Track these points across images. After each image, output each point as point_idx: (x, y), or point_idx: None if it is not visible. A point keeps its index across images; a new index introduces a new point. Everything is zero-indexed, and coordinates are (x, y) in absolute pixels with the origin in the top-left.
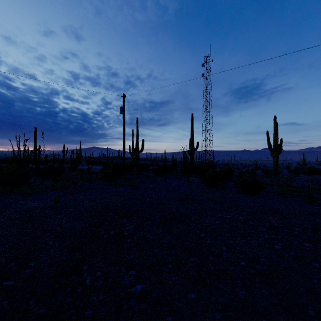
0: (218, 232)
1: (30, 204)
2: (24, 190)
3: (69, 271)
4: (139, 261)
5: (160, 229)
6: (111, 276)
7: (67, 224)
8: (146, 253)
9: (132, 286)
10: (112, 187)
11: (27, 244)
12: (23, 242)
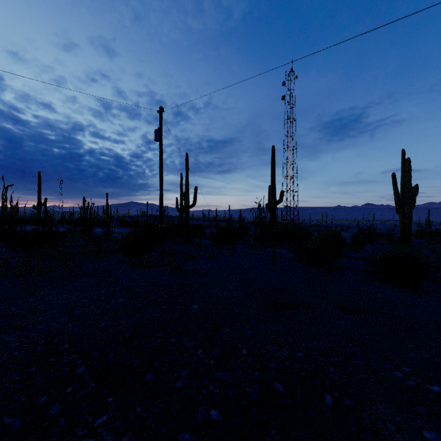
0: None
1: None
2: None
3: None
4: None
5: None
6: None
7: None
8: None
9: None
10: (132, 269)
11: None
12: None
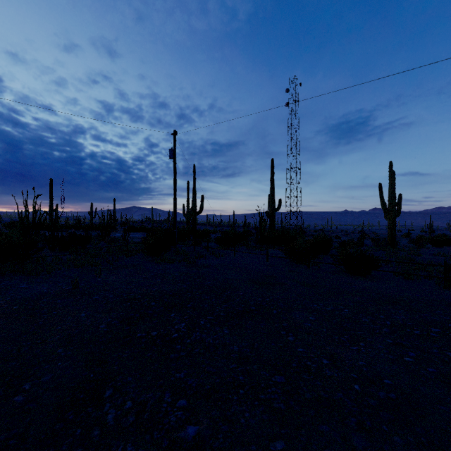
0: (314, 334)
1: (36, 289)
2: (30, 268)
3: (83, 398)
4: (193, 382)
5: (227, 330)
6: (148, 409)
7: (87, 320)
8: (204, 368)
9: (181, 428)
10: (157, 264)
11: (23, 353)
12: (18, 348)
